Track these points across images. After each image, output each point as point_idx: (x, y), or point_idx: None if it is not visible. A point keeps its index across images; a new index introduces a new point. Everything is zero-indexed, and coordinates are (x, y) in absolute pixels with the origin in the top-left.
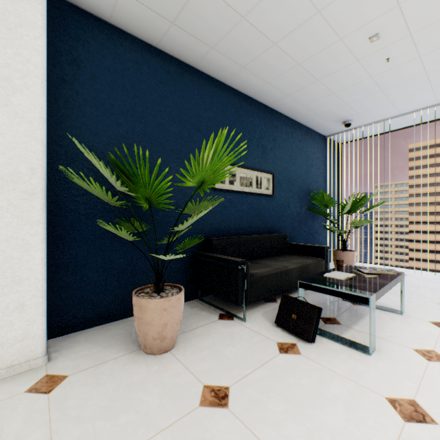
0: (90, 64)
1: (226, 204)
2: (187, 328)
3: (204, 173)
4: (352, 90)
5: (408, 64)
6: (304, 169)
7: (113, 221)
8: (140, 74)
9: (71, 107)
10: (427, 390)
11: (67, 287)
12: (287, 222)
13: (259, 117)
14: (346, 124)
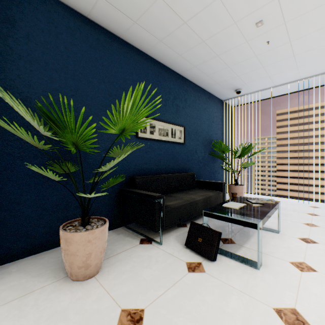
0: (24, 24)
1: (147, 150)
2: (112, 254)
3: (125, 122)
4: (242, 65)
5: (282, 47)
6: (207, 124)
7: (47, 163)
8: (73, 38)
9: (5, 61)
10: (304, 298)
11: (0, 222)
12: (194, 164)
13: (174, 83)
14: (237, 92)
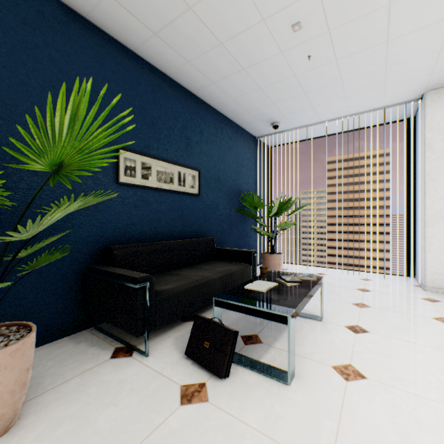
0: None
1: (138, 203)
2: (53, 384)
3: (60, 150)
4: (278, 88)
5: (327, 67)
6: (234, 169)
7: None
8: None
9: None
10: (348, 430)
11: None
12: (215, 225)
13: (182, 104)
14: (274, 126)
